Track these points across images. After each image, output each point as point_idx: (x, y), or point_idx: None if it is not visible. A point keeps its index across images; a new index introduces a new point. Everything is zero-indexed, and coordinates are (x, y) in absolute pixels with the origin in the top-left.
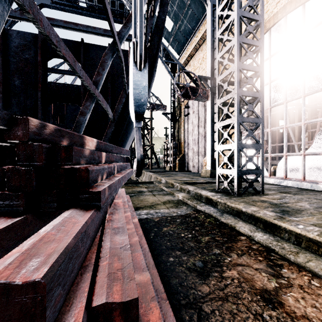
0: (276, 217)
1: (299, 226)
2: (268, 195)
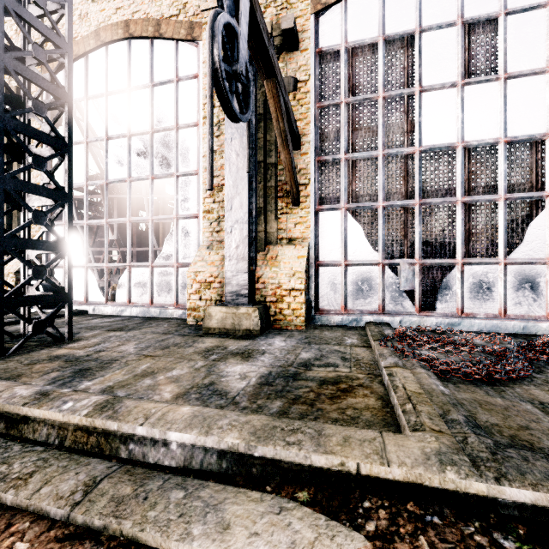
0: (33, 397)
1: (65, 405)
2: (79, 342)
